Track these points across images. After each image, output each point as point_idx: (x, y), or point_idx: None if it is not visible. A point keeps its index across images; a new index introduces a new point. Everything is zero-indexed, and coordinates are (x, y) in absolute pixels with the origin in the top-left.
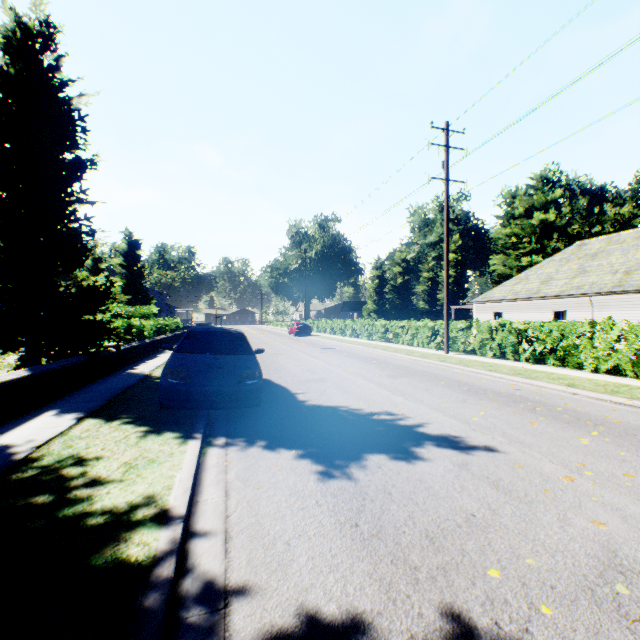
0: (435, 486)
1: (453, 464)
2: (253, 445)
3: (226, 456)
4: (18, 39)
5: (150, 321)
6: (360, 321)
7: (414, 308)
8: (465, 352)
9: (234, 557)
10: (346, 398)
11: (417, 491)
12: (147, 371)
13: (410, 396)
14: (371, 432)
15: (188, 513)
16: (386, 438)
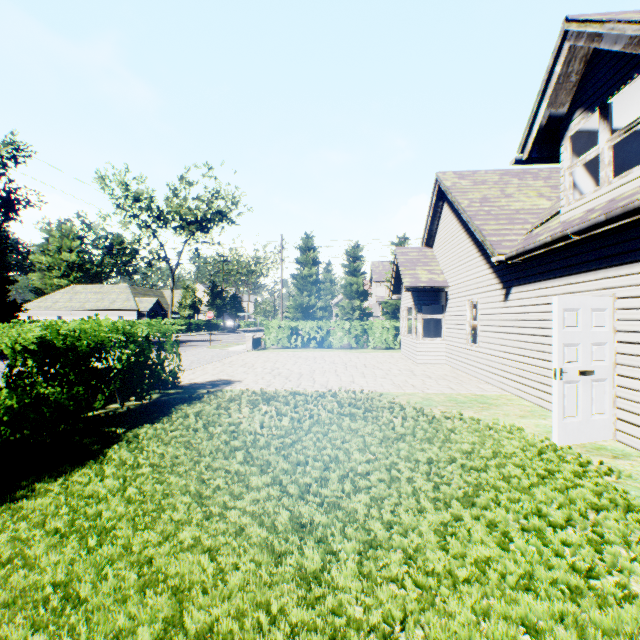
0: None
1: None
2: None
3: None
4: None
5: None
6: None
7: None
8: None
9: None
10: None
11: None
12: None
13: None
14: None
15: None
16: None
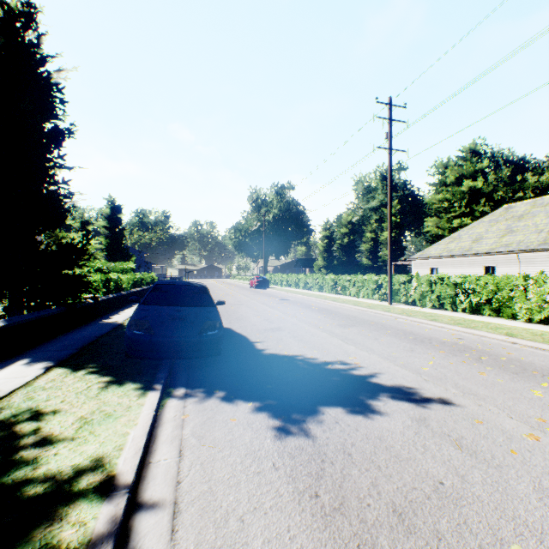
0: (396, 445)
1: (411, 419)
2: (211, 396)
3: (184, 409)
4: (1, 17)
5: (127, 275)
6: (312, 275)
7: (358, 264)
8: (406, 303)
9: (181, 539)
10: (301, 347)
11: (378, 451)
12: (121, 320)
13: (361, 345)
14: (326, 382)
15: (136, 479)
16: (341, 389)
